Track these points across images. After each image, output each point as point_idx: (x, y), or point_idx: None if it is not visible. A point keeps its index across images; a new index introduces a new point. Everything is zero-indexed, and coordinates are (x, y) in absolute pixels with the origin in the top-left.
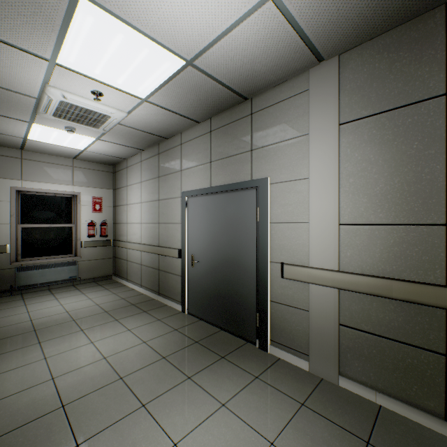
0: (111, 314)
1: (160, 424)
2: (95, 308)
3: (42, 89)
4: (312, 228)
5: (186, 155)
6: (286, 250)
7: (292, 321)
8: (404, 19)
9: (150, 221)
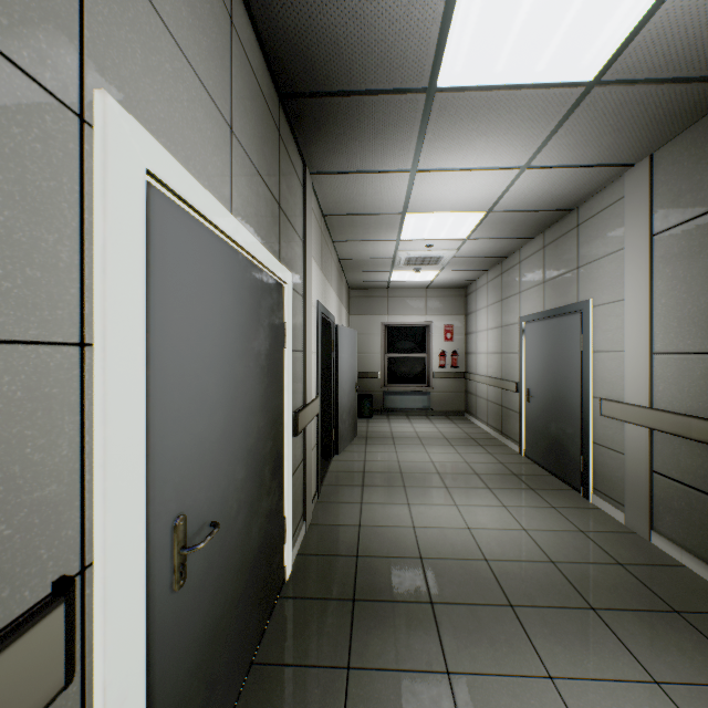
0: (448, 441)
1: (451, 496)
2: (437, 434)
3: (395, 253)
4: (626, 357)
5: (523, 275)
6: (606, 383)
7: (611, 466)
8: (698, 115)
9: (494, 350)
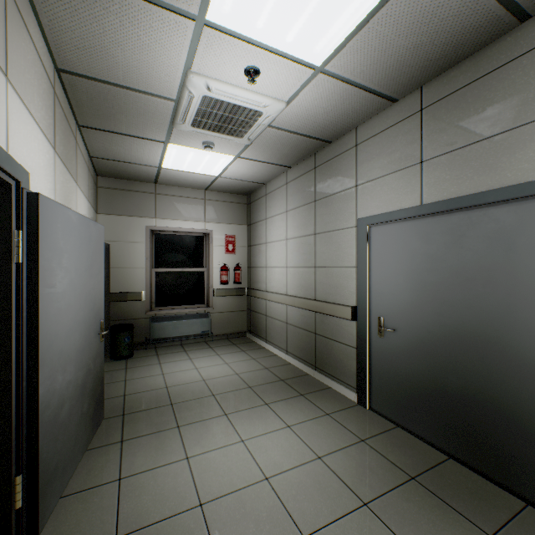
0: (257, 393)
1: None
2: (235, 379)
3: (183, 81)
4: None
5: (367, 160)
6: None
7: None
8: None
9: (300, 263)
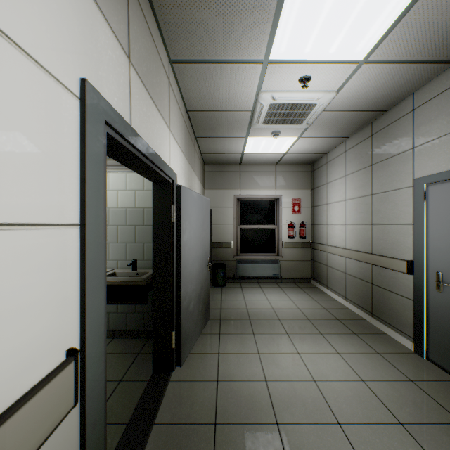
0: (314, 324)
1: None
2: (296, 312)
3: (256, 98)
4: None
5: (424, 123)
6: None
7: None
8: None
9: (358, 221)
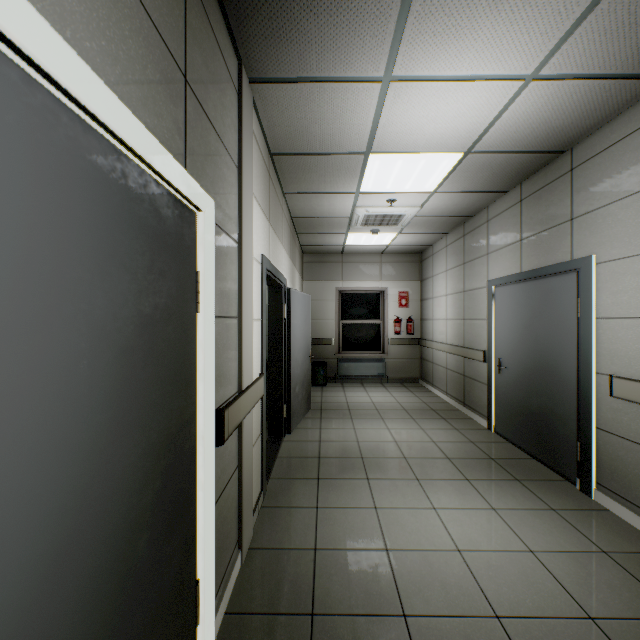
0: (408, 413)
1: (426, 493)
2: (395, 405)
3: (352, 210)
4: None
5: (493, 234)
6: (618, 357)
7: (628, 461)
8: None
9: (455, 316)
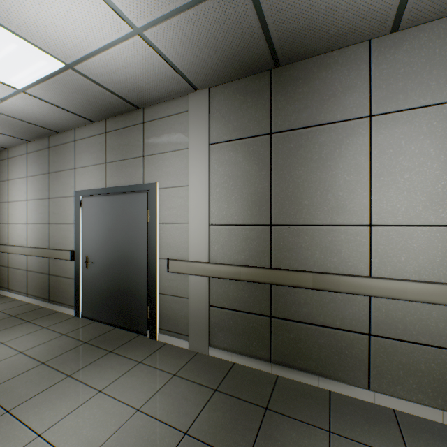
0: None
1: (25, 423)
2: None
3: None
4: (191, 228)
5: (81, 153)
6: (171, 247)
7: (177, 309)
8: (247, 73)
9: (39, 221)
